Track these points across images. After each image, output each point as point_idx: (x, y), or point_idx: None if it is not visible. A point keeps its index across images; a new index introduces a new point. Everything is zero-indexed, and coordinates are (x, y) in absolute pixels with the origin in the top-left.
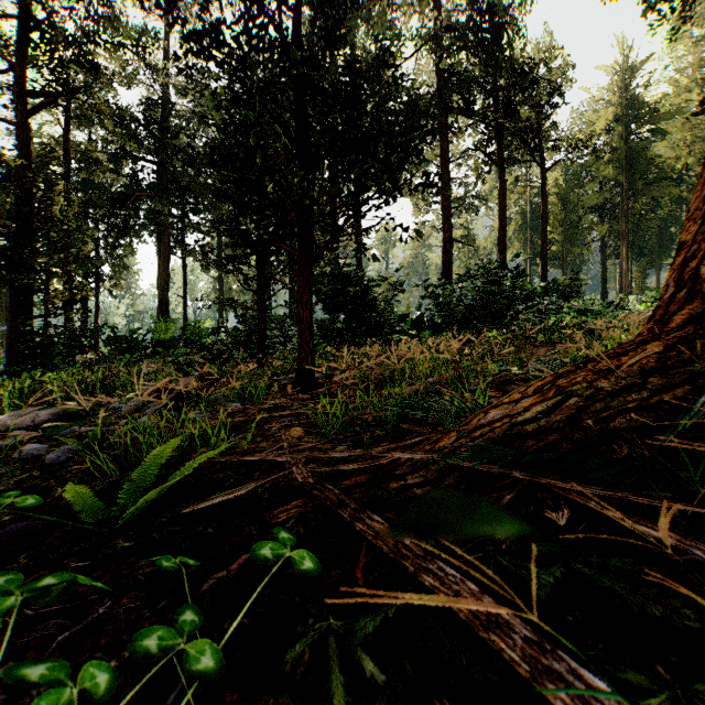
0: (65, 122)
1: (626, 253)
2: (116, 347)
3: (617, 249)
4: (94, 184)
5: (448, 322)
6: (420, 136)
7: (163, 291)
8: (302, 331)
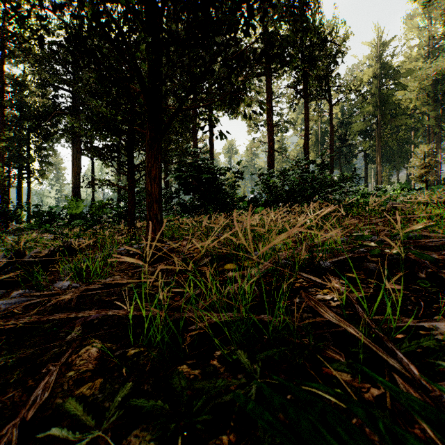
0: (1, 58)
1: (380, 160)
2: (39, 219)
3: (373, 158)
4: (26, 105)
5: (276, 200)
6: (252, 76)
7: (76, 180)
8: (150, 203)
